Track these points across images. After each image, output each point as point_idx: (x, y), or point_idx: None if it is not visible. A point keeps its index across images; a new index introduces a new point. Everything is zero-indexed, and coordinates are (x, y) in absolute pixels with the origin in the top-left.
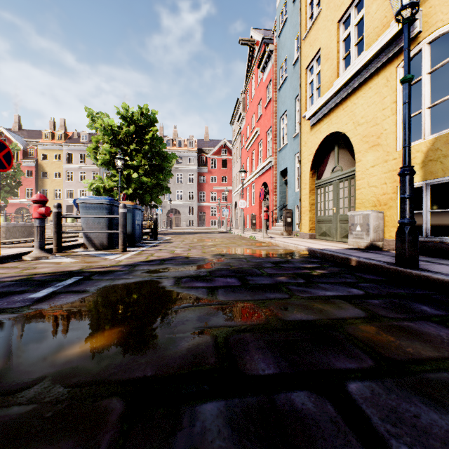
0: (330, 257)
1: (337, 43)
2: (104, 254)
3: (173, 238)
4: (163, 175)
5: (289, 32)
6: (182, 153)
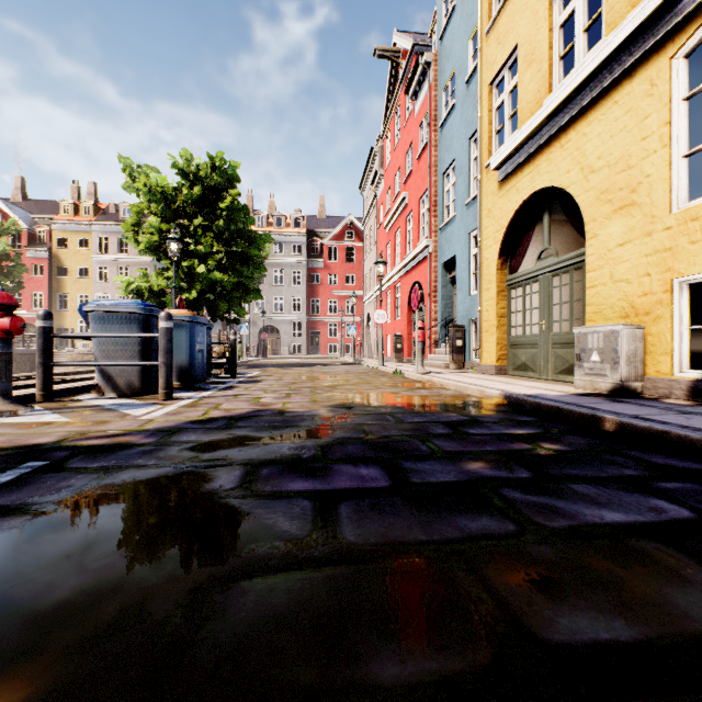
0: (553, 411)
1: (550, 32)
2: (129, 405)
3: (264, 373)
4: (250, 270)
5: (459, 29)
6: (282, 238)
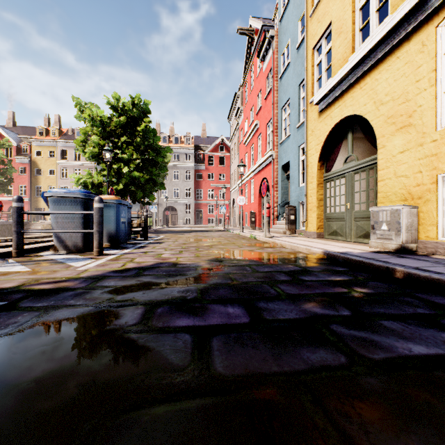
0: (358, 264)
1: (353, 13)
2: (74, 259)
3: (166, 237)
4: (157, 170)
5: (292, 14)
6: (178, 150)
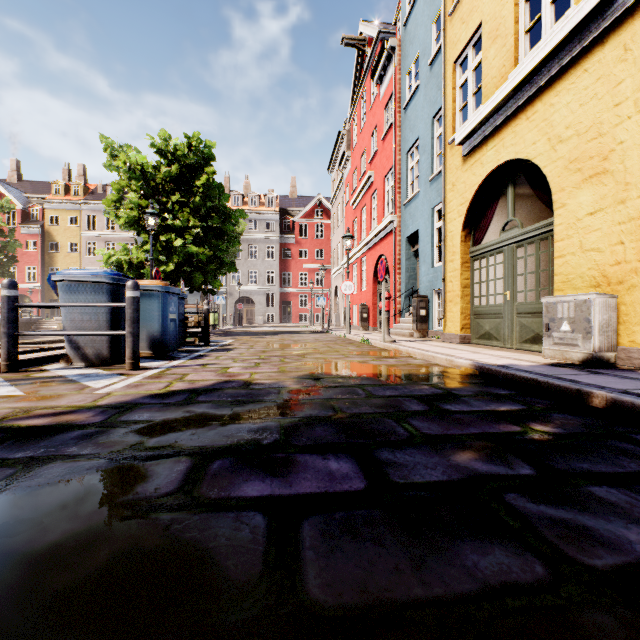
0: (530, 384)
1: (515, 7)
2: (93, 375)
3: (237, 341)
4: (225, 244)
5: (422, 14)
6: (256, 216)
